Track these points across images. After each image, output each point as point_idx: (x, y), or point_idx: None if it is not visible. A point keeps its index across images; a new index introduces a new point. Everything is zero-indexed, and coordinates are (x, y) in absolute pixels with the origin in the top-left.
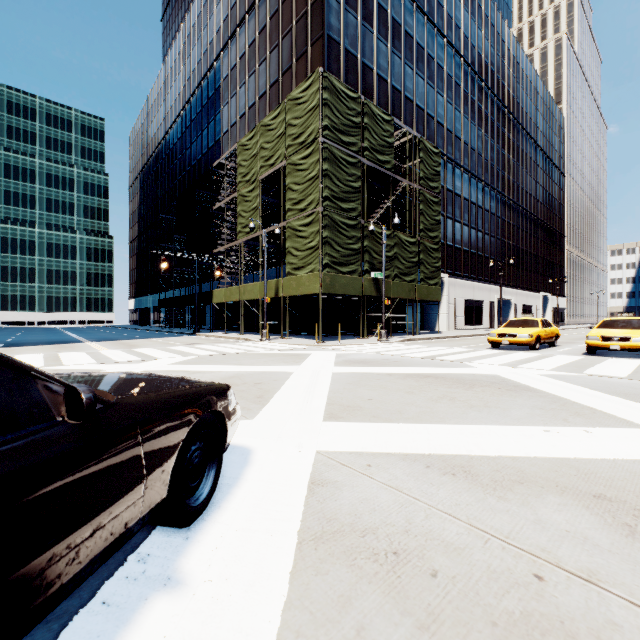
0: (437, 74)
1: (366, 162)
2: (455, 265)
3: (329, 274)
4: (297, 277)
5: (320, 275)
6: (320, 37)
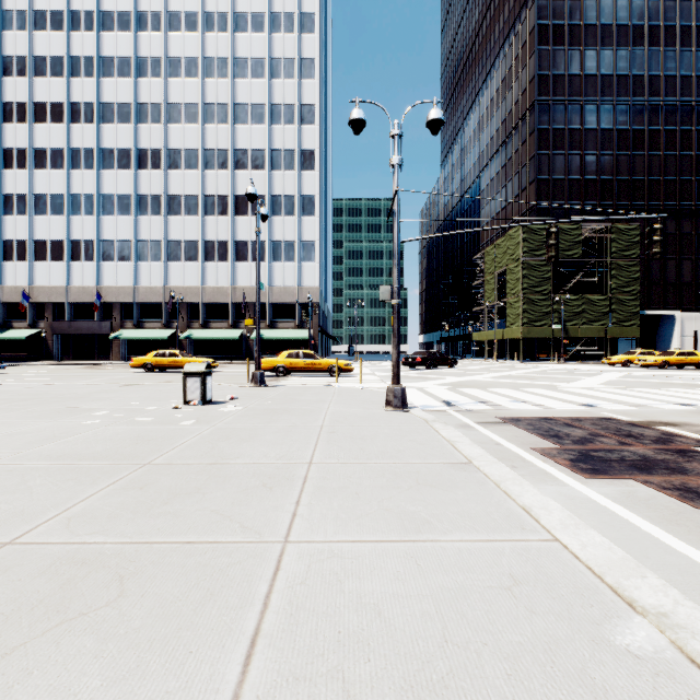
0: (664, 139)
1: None
2: (697, 300)
3: (526, 327)
4: (511, 329)
5: (520, 328)
6: (533, 182)
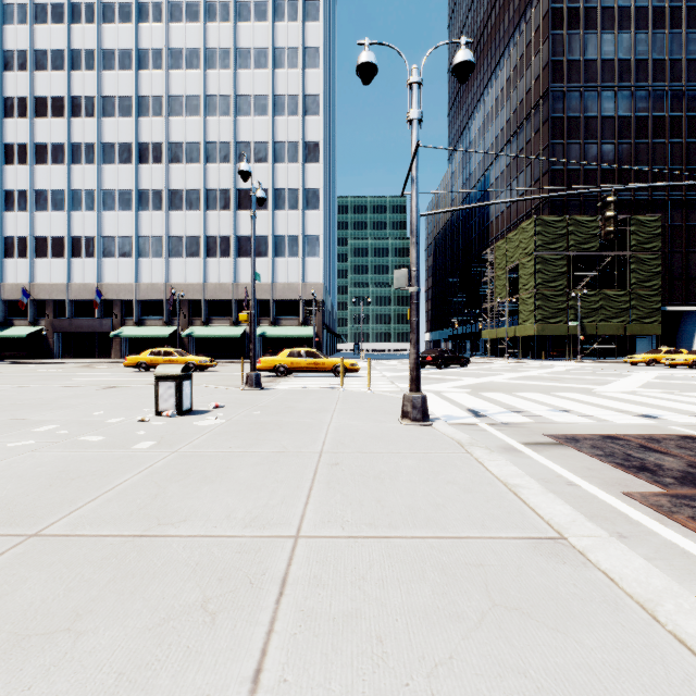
0: (687, 126)
1: (571, 253)
2: None
3: (540, 324)
4: (524, 326)
5: (534, 326)
6: (547, 172)
